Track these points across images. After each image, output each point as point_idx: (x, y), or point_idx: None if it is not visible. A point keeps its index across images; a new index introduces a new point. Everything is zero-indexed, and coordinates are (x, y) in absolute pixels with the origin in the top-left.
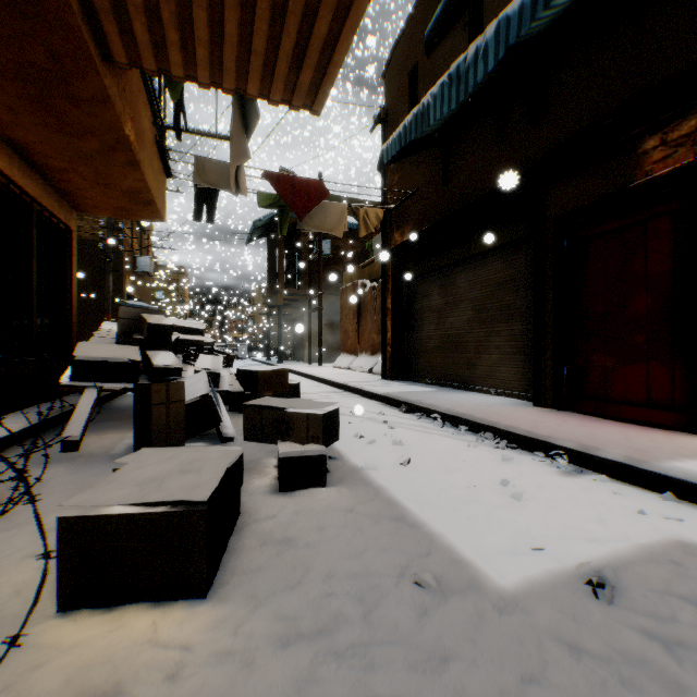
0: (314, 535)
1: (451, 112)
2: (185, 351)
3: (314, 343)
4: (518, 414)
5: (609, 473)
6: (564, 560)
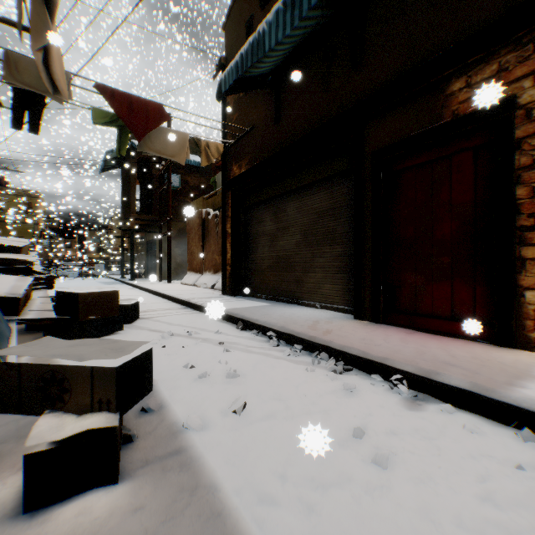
0: None
1: (283, 51)
2: None
3: (165, 263)
4: (346, 329)
5: (452, 399)
6: None
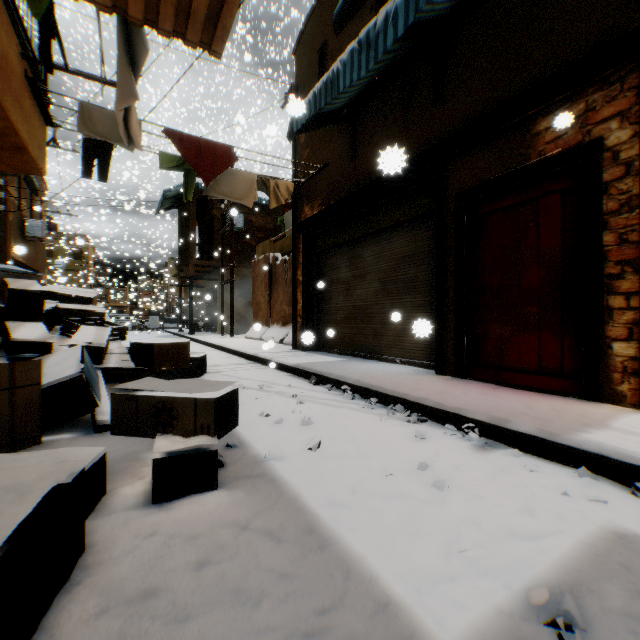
0: (187, 580)
1: (359, 86)
2: (65, 322)
3: (227, 314)
4: (425, 384)
5: (520, 446)
6: (510, 580)
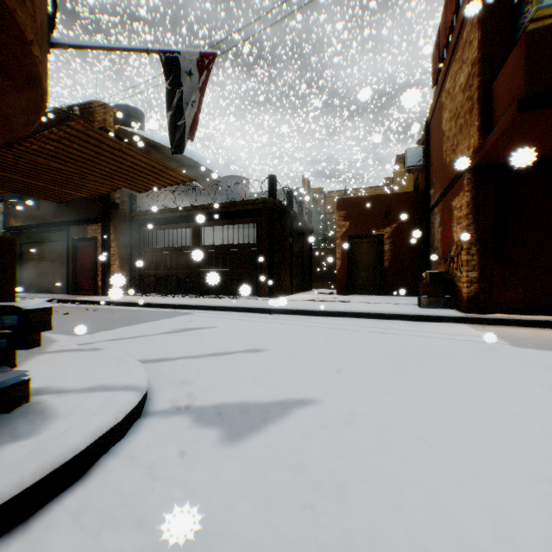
0: None
1: None
2: None
3: None
4: (58, 296)
5: (65, 302)
6: None
